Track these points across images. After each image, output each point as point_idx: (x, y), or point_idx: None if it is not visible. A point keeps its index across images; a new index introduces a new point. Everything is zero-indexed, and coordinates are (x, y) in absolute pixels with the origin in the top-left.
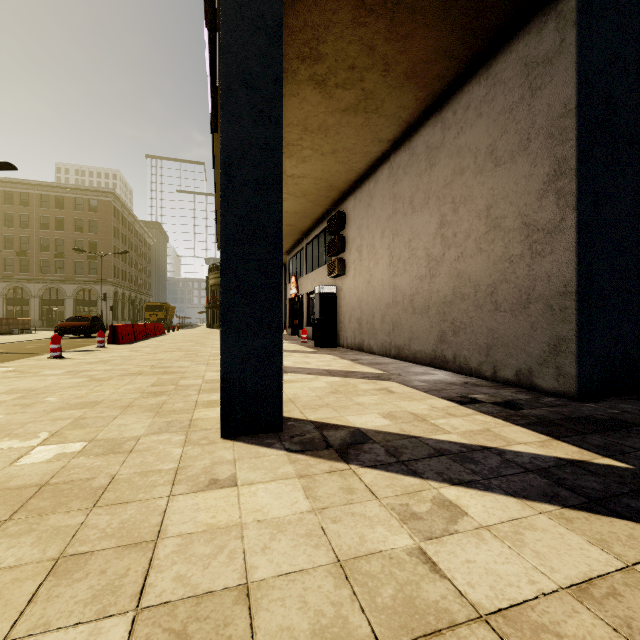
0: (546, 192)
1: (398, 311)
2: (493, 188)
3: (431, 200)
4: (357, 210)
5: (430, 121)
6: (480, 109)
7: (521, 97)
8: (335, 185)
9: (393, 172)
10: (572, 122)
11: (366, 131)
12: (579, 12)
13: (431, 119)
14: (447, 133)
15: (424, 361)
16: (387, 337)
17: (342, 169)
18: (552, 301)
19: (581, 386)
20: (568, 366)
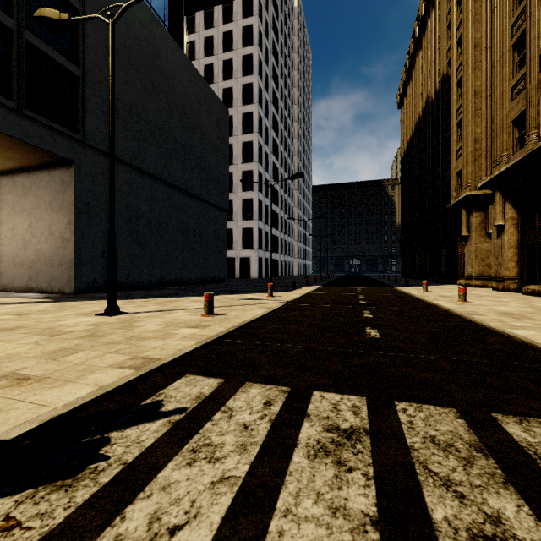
0: (67, 228)
1: (5, 265)
2: (52, 219)
3: (25, 212)
4: None
5: (25, 174)
6: (47, 185)
7: (61, 191)
8: None
9: (1, 186)
10: (73, 209)
11: None
12: (75, 176)
13: (25, 173)
14: (33, 185)
15: (21, 290)
16: None
17: None
18: (69, 264)
19: (76, 290)
20: (73, 285)
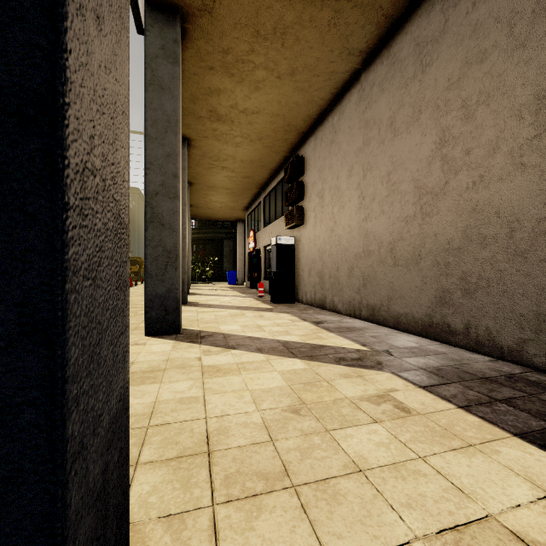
0: None
1: (372, 263)
2: None
3: (424, 113)
4: (318, 151)
5: (422, 8)
6: None
7: None
8: (293, 124)
9: (364, 94)
10: None
11: (333, 35)
12: None
13: (424, 5)
14: (453, 12)
15: (412, 328)
16: (356, 294)
17: (302, 100)
18: None
19: None
20: None
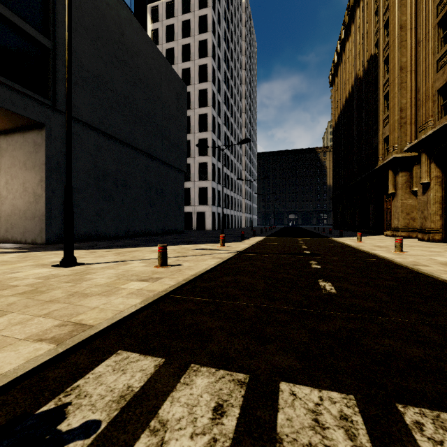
0: (39, 184)
1: None
2: (25, 177)
3: (2, 171)
4: None
5: (2, 136)
6: (21, 146)
7: (33, 151)
8: None
9: None
10: (45, 167)
11: None
12: (46, 138)
13: (2, 136)
14: (9, 147)
15: None
16: None
17: None
18: (40, 217)
19: (47, 241)
20: (44, 236)
